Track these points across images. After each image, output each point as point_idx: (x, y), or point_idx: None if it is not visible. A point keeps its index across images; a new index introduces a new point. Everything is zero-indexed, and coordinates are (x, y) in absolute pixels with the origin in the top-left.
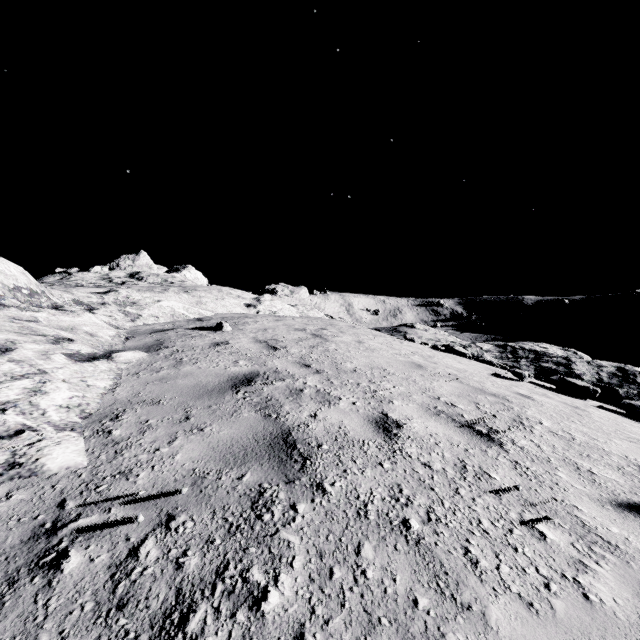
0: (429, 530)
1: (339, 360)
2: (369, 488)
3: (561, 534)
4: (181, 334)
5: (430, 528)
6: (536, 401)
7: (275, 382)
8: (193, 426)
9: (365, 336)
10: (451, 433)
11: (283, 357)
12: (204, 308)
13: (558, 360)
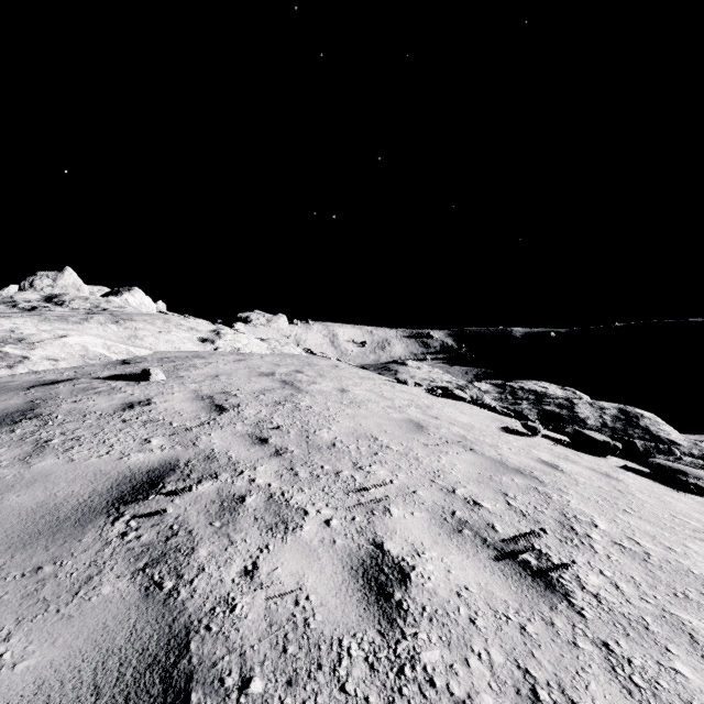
0: None
1: (312, 426)
2: None
3: None
4: (80, 388)
5: None
6: (567, 474)
7: (200, 483)
8: None
9: (350, 380)
10: (488, 580)
11: (229, 425)
12: (139, 344)
13: (560, 402)
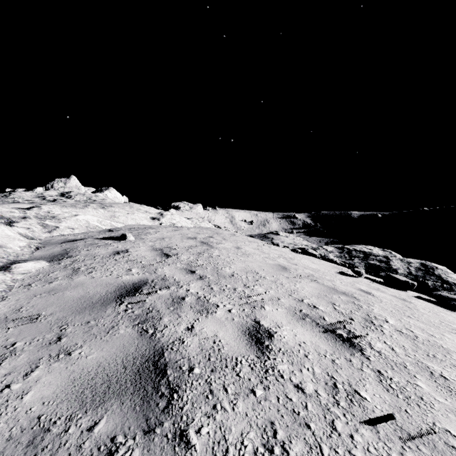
0: None
1: (220, 265)
2: (240, 433)
3: None
4: (89, 243)
5: None
6: (376, 297)
7: (160, 290)
8: (61, 349)
9: (242, 242)
10: (317, 340)
11: (173, 264)
12: (116, 221)
13: (380, 258)
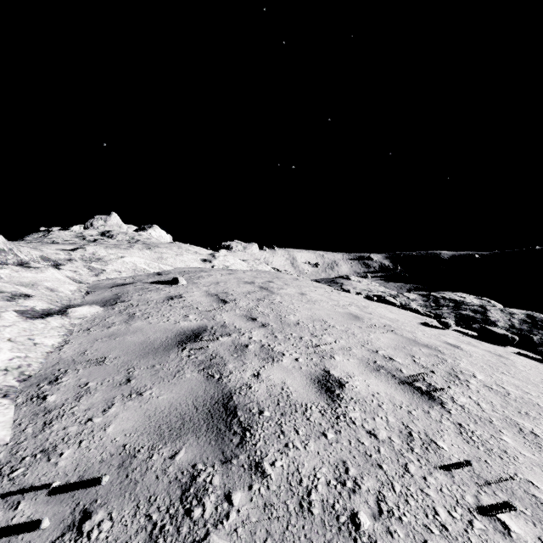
0: (381, 528)
1: (283, 313)
2: (312, 468)
3: (525, 524)
4: (139, 288)
5: (382, 525)
6: (464, 351)
7: (221, 337)
8: (132, 390)
9: (307, 288)
10: (392, 392)
11: (231, 310)
12: (164, 263)
13: (475, 308)
